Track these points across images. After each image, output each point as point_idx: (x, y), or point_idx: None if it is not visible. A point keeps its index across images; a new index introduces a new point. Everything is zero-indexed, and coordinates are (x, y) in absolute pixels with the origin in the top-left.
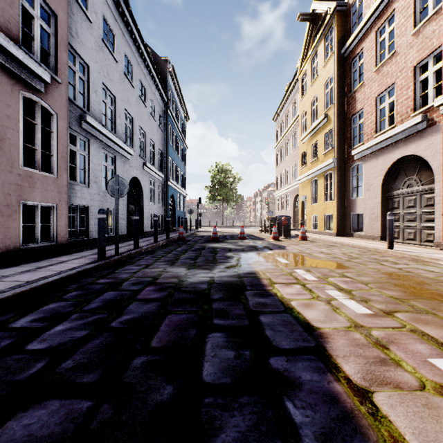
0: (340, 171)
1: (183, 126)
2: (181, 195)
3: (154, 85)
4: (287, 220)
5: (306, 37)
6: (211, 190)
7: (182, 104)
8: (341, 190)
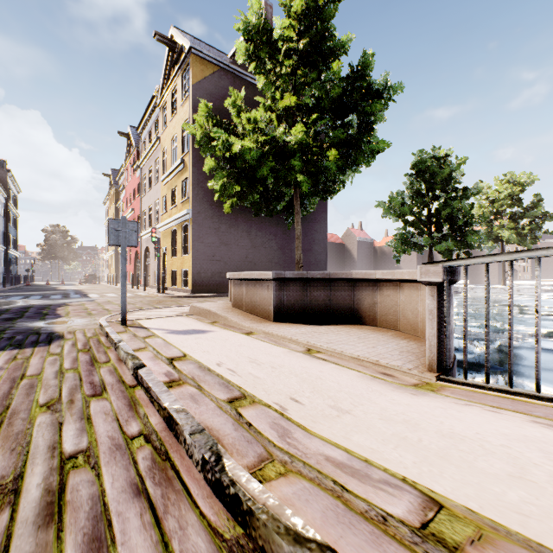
0: (117, 255)
1: (16, 200)
2: (15, 256)
3: (1, 194)
4: (93, 276)
5: (110, 181)
6: (45, 248)
7: (16, 187)
8: (117, 264)
